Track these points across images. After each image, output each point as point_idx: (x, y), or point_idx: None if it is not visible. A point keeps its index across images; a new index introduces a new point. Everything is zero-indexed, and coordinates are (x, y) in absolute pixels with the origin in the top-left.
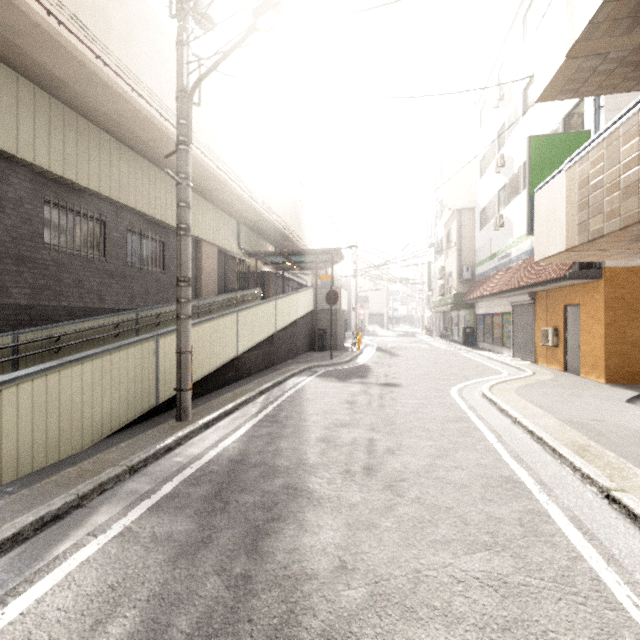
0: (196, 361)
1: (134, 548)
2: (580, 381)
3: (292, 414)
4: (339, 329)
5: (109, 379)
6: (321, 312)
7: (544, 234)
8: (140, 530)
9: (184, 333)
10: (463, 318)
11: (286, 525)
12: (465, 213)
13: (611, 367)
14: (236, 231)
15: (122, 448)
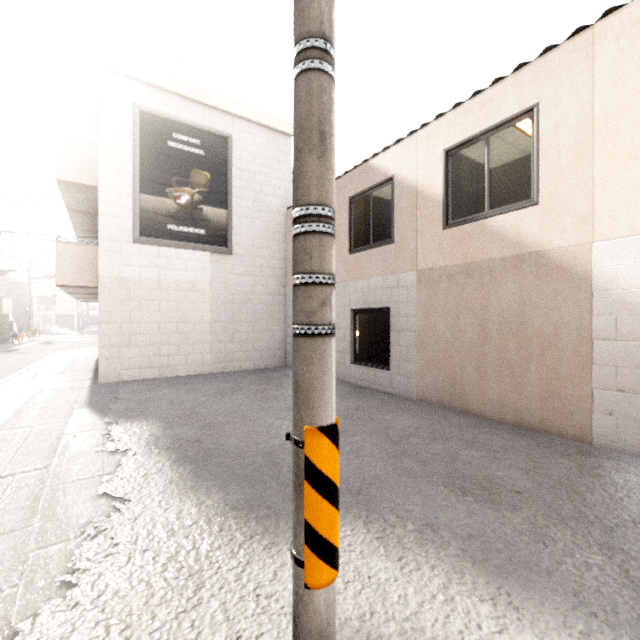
0: None
1: None
2: None
3: None
4: (2, 328)
5: None
6: None
7: None
8: None
9: None
10: None
11: None
12: None
13: None
14: None
15: None
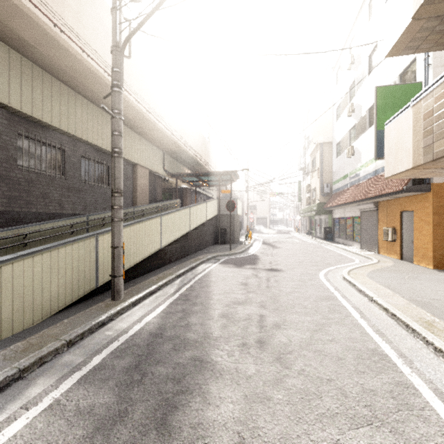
0: (129, 253)
1: (58, 422)
2: (414, 267)
3: (201, 293)
4: (236, 228)
5: (56, 268)
6: (223, 216)
7: (393, 156)
8: (67, 403)
9: (117, 232)
10: (324, 220)
11: (192, 397)
12: (325, 146)
13: (437, 257)
14: (162, 158)
15: (65, 323)
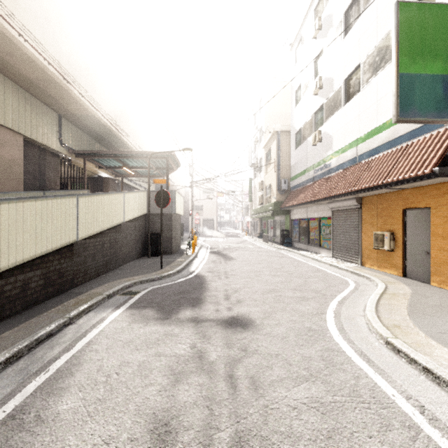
0: None
1: None
2: (446, 294)
3: None
4: (174, 233)
5: None
6: (155, 216)
7: None
8: None
9: None
10: (278, 222)
11: None
12: (283, 135)
13: None
14: (57, 125)
15: None
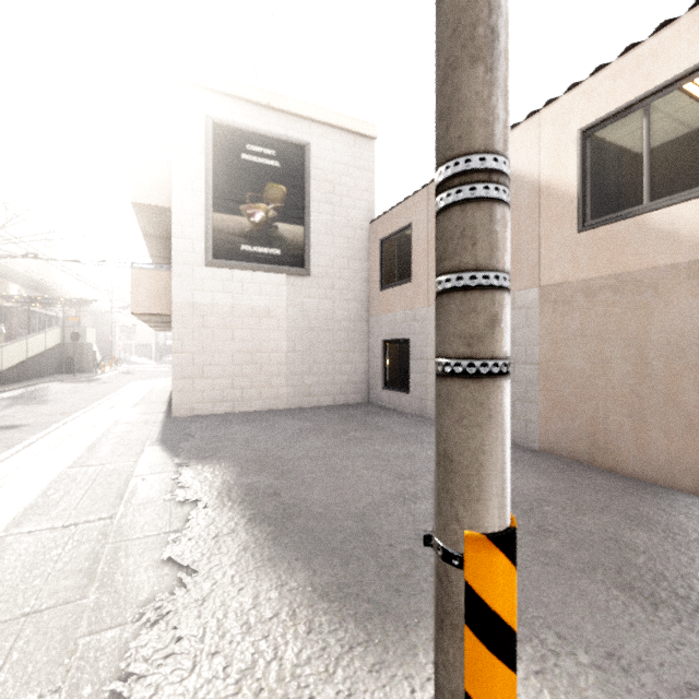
0: None
1: None
2: None
3: (42, 390)
4: (87, 358)
5: None
6: (69, 345)
7: None
8: None
9: None
10: None
11: (41, 398)
12: None
13: None
14: None
15: None
